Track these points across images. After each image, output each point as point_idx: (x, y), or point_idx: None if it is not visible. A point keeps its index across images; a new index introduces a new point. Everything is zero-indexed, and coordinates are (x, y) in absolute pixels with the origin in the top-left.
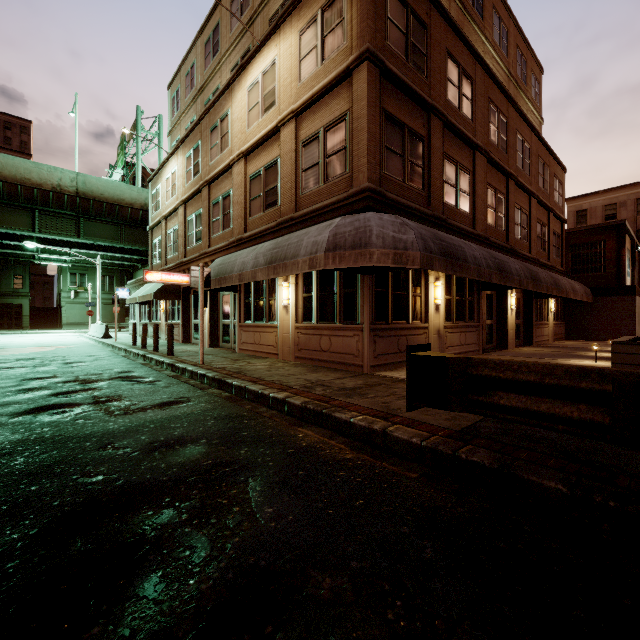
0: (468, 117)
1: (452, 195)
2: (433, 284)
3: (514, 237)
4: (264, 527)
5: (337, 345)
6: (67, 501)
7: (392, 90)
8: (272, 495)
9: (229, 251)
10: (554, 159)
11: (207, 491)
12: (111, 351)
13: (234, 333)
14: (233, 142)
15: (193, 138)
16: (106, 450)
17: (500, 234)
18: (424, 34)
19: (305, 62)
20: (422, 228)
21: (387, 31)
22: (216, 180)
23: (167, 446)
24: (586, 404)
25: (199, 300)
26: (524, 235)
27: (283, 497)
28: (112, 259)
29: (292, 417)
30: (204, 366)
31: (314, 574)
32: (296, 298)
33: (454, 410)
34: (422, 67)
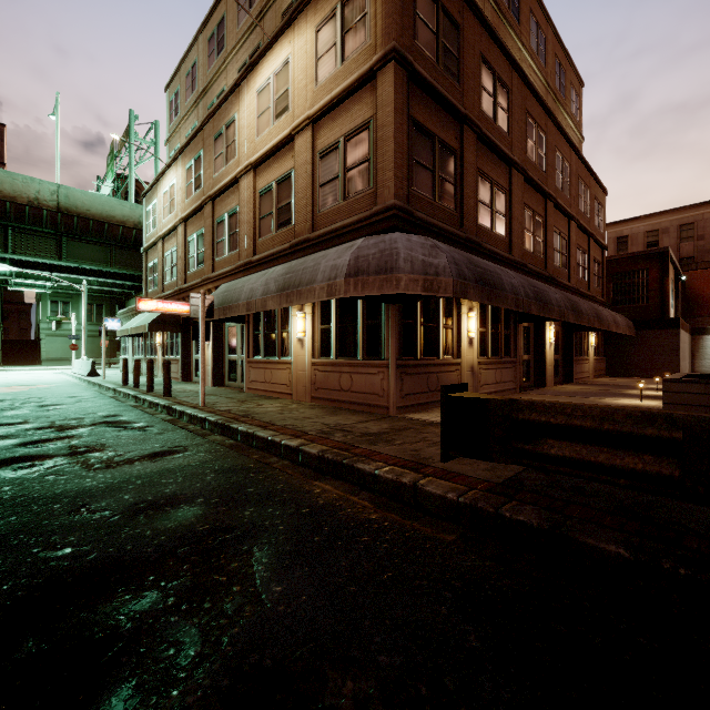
0: (504, 130)
1: (487, 216)
2: (466, 315)
3: (553, 264)
4: (271, 612)
5: (359, 384)
6: (21, 584)
7: (421, 96)
8: (281, 569)
9: (236, 276)
10: (595, 180)
11: (201, 565)
12: (97, 391)
13: (242, 370)
14: (240, 152)
15: (194, 147)
16: (79, 514)
17: (538, 261)
18: (456, 35)
19: (323, 62)
20: (455, 252)
21: (416, 29)
22: (221, 195)
23: (155, 507)
24: (651, 454)
25: (200, 332)
26: (563, 262)
27: (295, 571)
28: (101, 285)
29: (307, 468)
30: (206, 408)
31: (332, 676)
32: (312, 330)
33: (497, 461)
34: (454, 72)
